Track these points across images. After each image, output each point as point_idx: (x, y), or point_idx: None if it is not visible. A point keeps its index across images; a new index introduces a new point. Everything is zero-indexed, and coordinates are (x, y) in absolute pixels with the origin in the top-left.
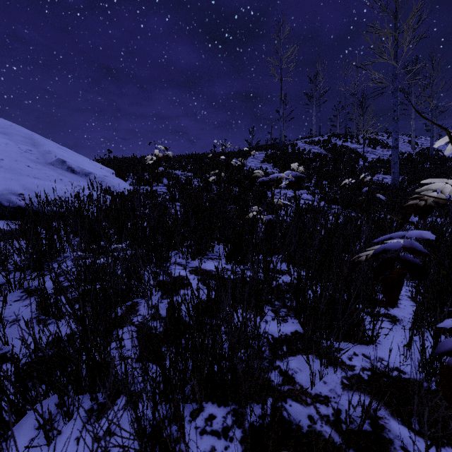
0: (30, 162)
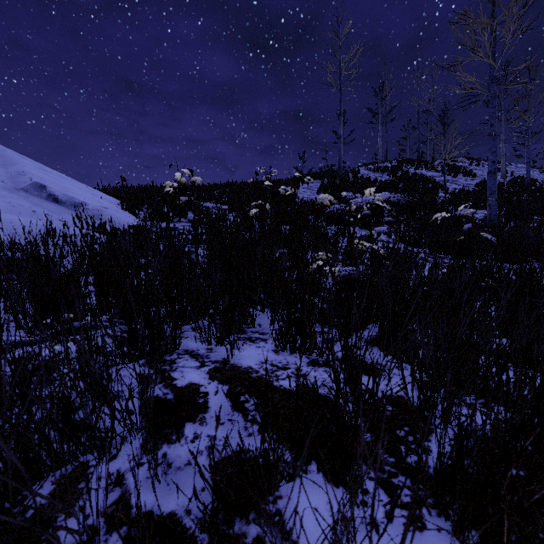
0: None
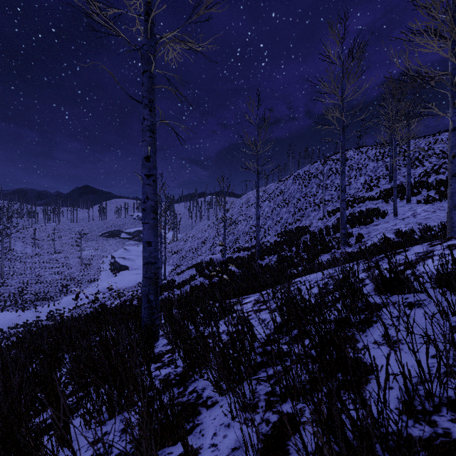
0: None
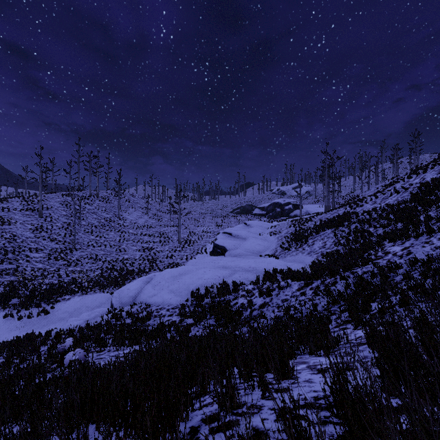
0: None
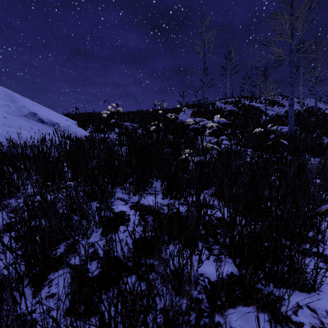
0: (7, 114)
